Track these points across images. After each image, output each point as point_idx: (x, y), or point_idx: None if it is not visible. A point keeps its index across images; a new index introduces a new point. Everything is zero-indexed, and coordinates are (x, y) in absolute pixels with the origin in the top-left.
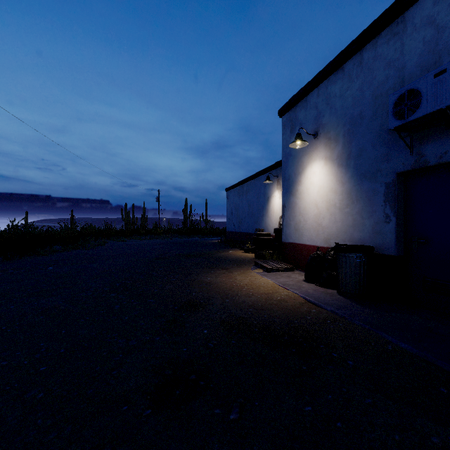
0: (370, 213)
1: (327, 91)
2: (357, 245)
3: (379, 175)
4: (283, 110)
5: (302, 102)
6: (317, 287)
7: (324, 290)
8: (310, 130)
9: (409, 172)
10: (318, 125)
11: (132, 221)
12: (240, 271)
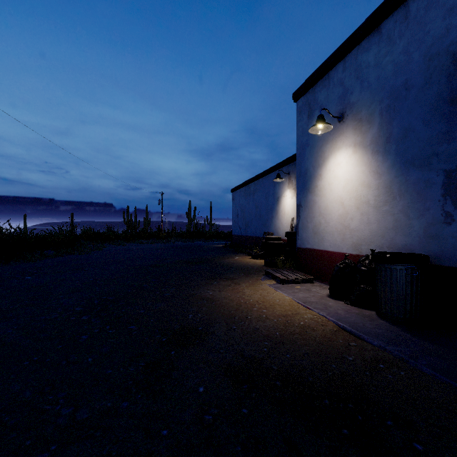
0: (421, 211)
1: (356, 62)
2: (402, 252)
3: (434, 161)
4: (298, 93)
5: (323, 80)
6: (348, 306)
7: (359, 311)
8: (333, 112)
9: None
10: (344, 105)
11: (134, 225)
12: (249, 282)
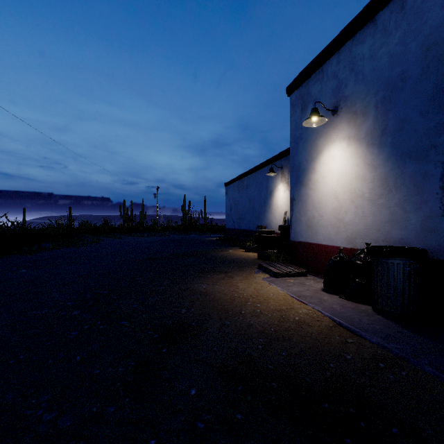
0: (418, 204)
1: (351, 54)
2: (398, 246)
3: (432, 152)
4: (291, 87)
5: (317, 73)
6: (343, 300)
7: (354, 306)
8: (327, 106)
9: None
10: (338, 98)
11: (130, 218)
12: (242, 275)
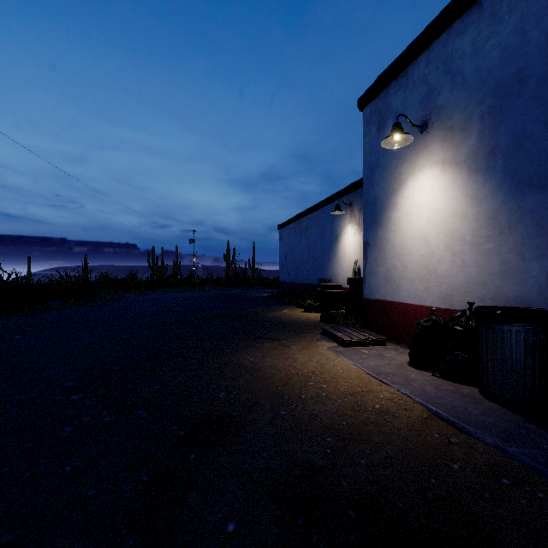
0: (543, 249)
1: (446, 51)
2: (514, 307)
3: None
4: (365, 98)
5: (399, 79)
6: (437, 379)
7: (454, 388)
8: (413, 121)
9: None
10: (428, 110)
11: (161, 269)
12: (301, 343)
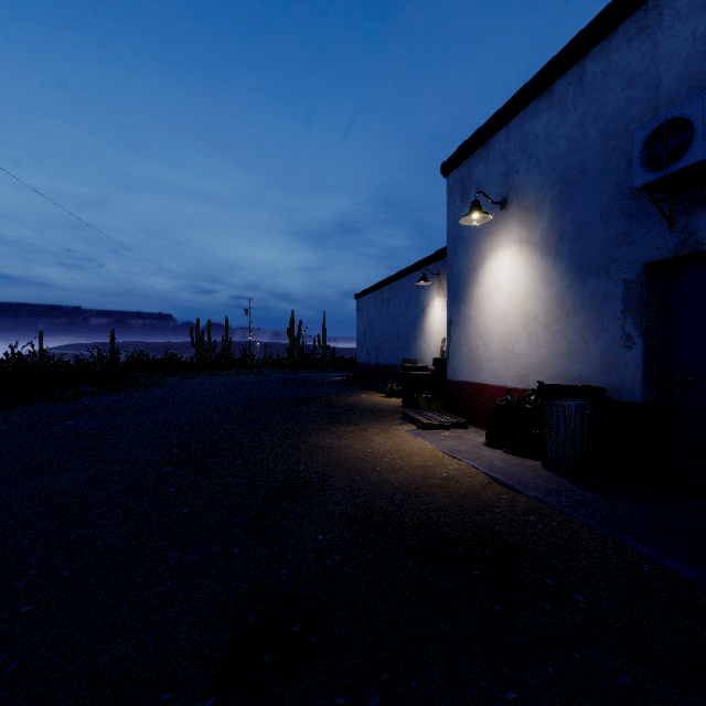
0: (598, 332)
1: (523, 131)
2: (575, 385)
3: (613, 268)
4: (448, 165)
5: (481, 150)
6: (508, 455)
7: (520, 461)
8: (494, 196)
9: (666, 262)
10: (507, 187)
11: (207, 347)
12: (379, 427)
